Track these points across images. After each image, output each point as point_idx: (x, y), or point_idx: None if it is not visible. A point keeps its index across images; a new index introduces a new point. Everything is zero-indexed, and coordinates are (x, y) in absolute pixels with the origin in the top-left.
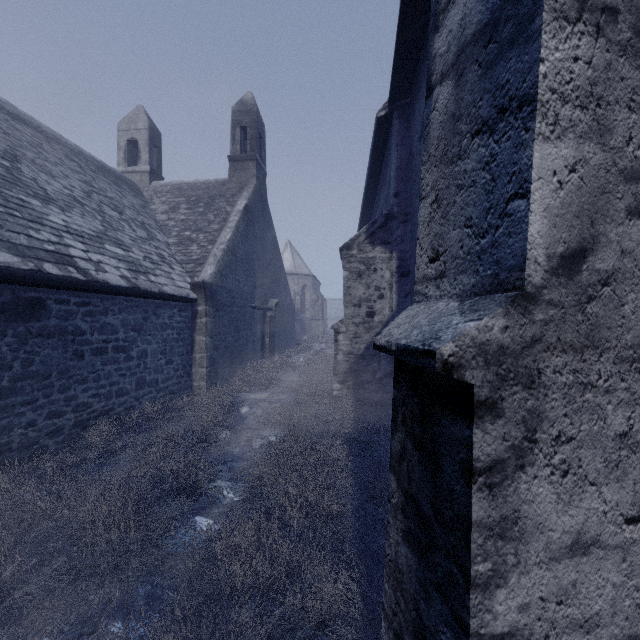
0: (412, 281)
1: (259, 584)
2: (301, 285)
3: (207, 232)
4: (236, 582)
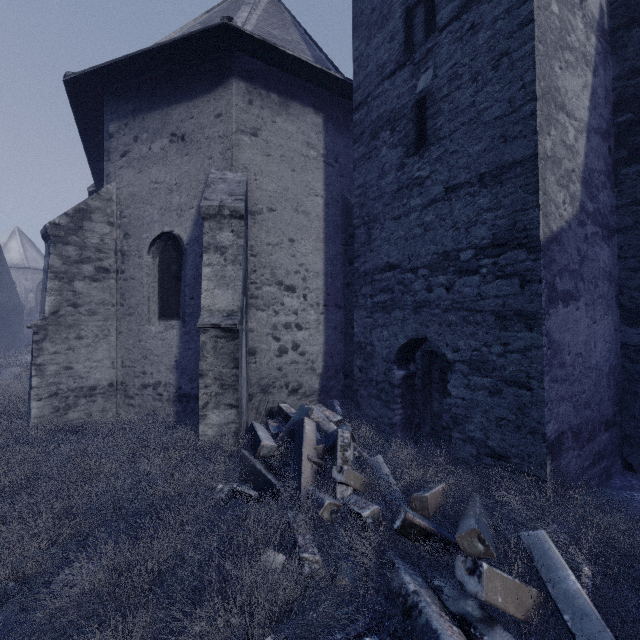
0: None
1: None
2: (37, 281)
3: None
4: None
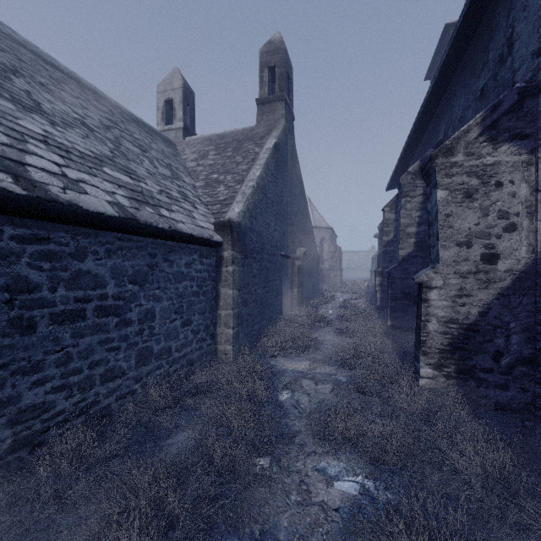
0: None
1: None
2: (320, 237)
3: (235, 173)
4: None
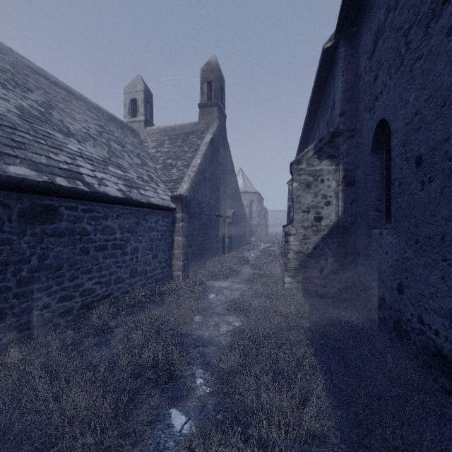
0: (359, 189)
1: None
2: (249, 200)
3: (183, 159)
4: None
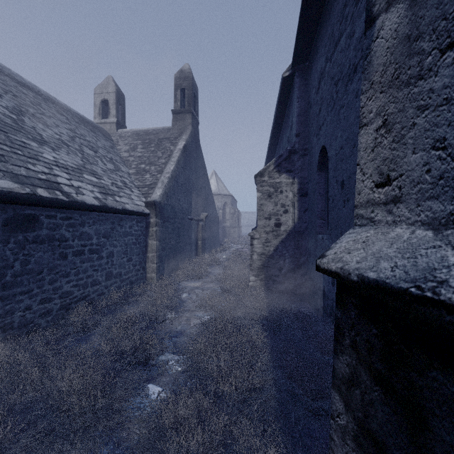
0: (310, 200)
1: (200, 453)
2: (223, 202)
3: (157, 165)
4: (182, 453)
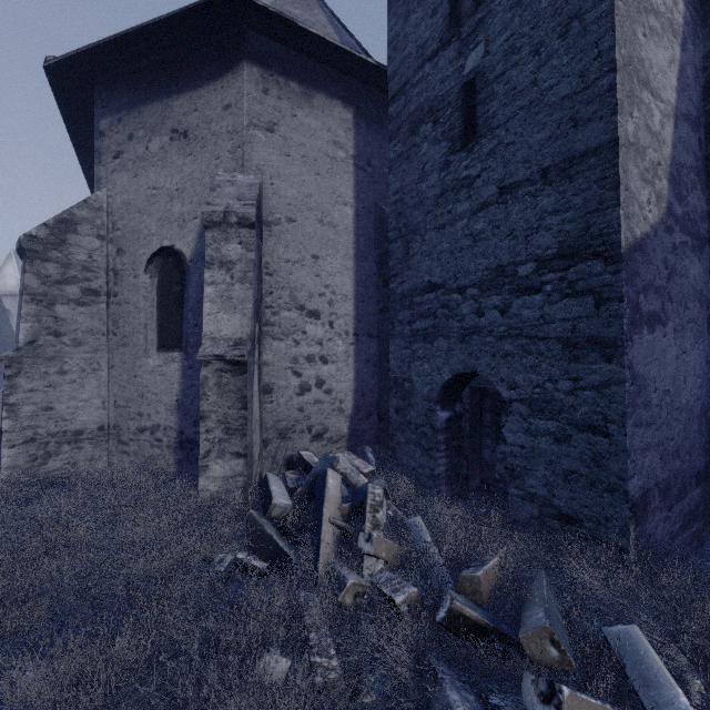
0: None
1: None
2: None
3: None
4: None
